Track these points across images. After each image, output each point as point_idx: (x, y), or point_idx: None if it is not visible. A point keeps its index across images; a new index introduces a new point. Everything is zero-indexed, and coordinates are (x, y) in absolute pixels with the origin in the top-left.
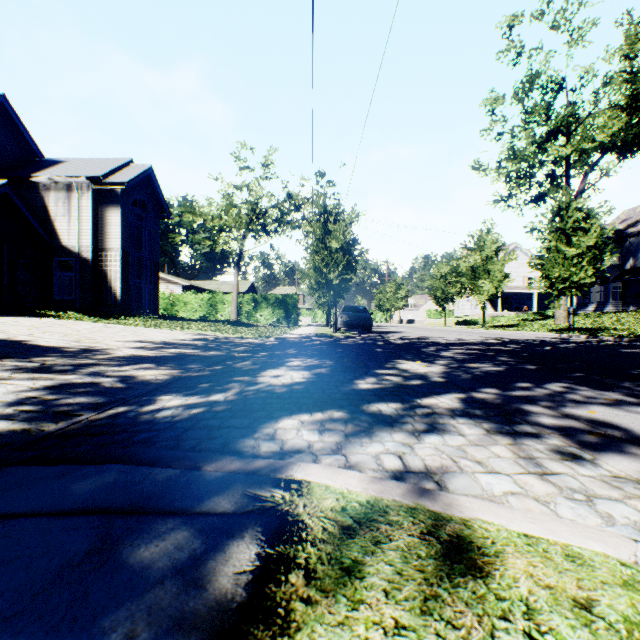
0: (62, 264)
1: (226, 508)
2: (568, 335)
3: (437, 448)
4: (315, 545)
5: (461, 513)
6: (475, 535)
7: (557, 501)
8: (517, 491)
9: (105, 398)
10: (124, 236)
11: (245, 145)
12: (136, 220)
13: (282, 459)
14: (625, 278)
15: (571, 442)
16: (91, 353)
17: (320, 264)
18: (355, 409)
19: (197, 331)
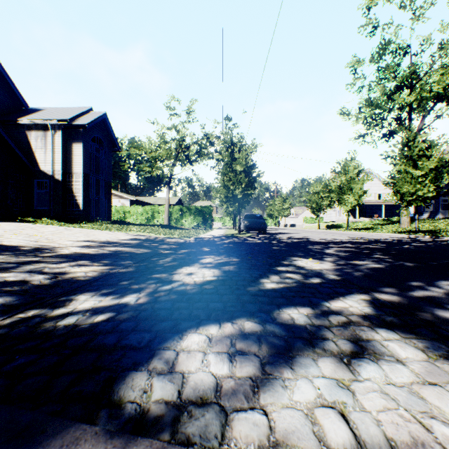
0: (42, 184)
1: None
2: (415, 236)
3: (385, 392)
4: None
5: None
6: None
7: None
8: None
9: (24, 298)
10: (85, 163)
11: (174, 98)
12: (94, 152)
13: (176, 423)
14: None
15: None
16: (41, 251)
17: (228, 183)
18: (266, 317)
19: (137, 232)
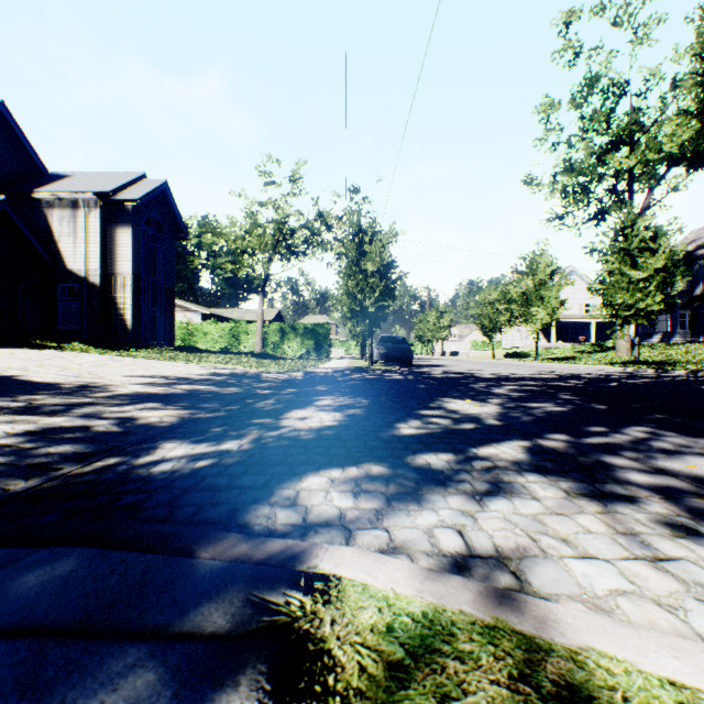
0: (68, 290)
1: (218, 626)
2: (633, 369)
3: (507, 519)
4: (348, 703)
5: (564, 637)
6: (594, 683)
7: (688, 606)
8: (627, 588)
9: (95, 446)
10: (136, 259)
11: (271, 158)
12: (149, 241)
13: (304, 536)
14: (694, 305)
15: (678, 509)
16: (90, 390)
17: (354, 289)
18: (398, 462)
19: (216, 364)
